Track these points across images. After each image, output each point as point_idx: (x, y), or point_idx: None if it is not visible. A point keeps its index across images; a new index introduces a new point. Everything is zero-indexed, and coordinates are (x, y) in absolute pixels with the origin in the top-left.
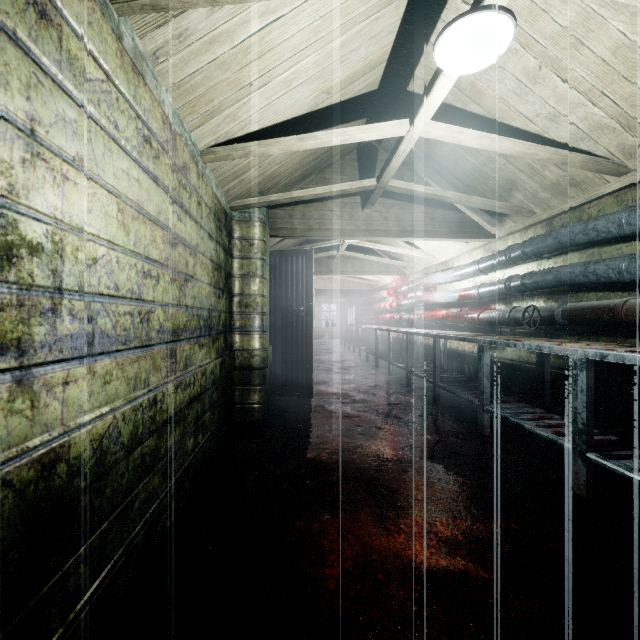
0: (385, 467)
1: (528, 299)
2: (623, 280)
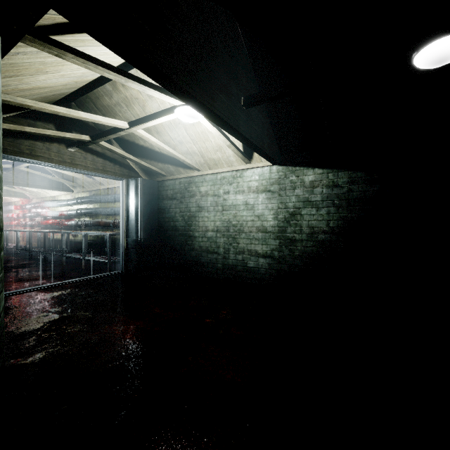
0: (18, 275)
1: (85, 217)
2: (102, 214)
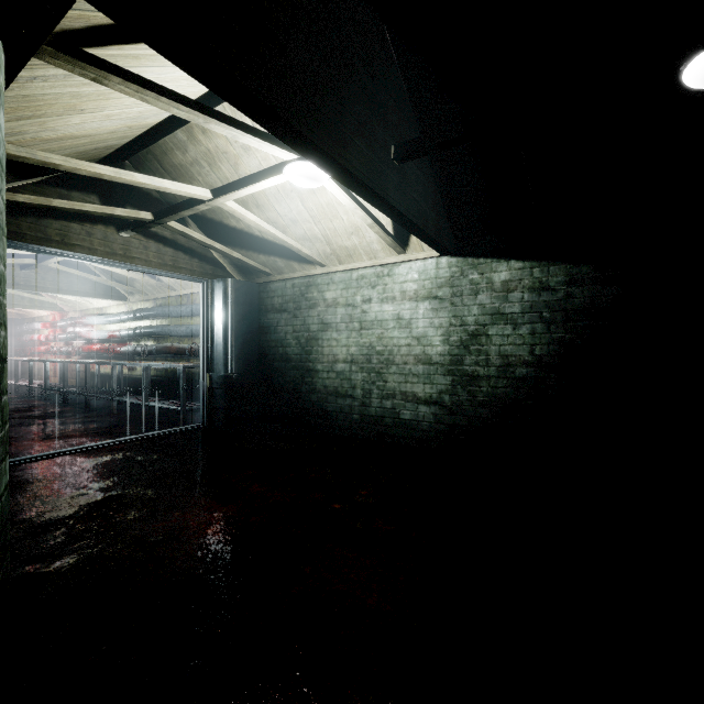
0: (46, 430)
1: (147, 340)
2: (173, 335)
